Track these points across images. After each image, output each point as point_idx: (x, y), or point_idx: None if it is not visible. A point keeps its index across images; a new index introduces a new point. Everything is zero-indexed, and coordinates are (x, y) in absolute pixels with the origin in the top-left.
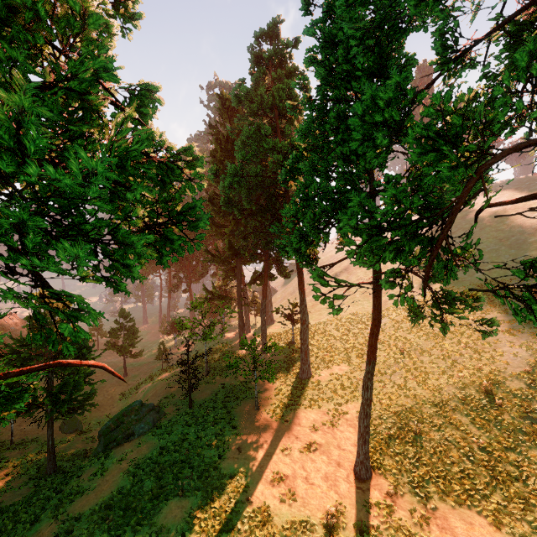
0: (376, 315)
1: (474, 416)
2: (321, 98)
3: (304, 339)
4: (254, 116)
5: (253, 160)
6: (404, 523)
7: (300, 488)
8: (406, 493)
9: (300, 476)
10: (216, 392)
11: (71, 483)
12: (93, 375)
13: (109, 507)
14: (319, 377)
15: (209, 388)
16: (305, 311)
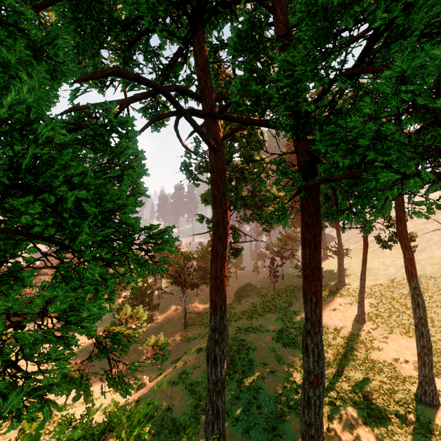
0: (364, 244)
1: None
2: None
3: (340, 263)
4: None
5: None
6: (374, 337)
7: (326, 319)
8: (381, 330)
9: (327, 316)
10: (287, 286)
11: (229, 306)
12: None
13: (246, 312)
14: (350, 286)
15: (283, 285)
16: (341, 246)
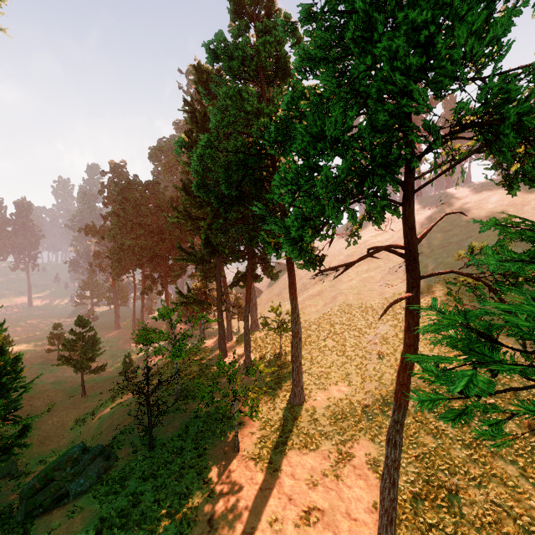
0: (411, 341)
1: (523, 465)
2: (333, 5)
3: (297, 355)
4: (235, 80)
5: (234, 135)
6: None
7: None
8: None
9: None
10: (186, 424)
11: None
12: (45, 395)
13: None
14: (314, 401)
15: (178, 419)
16: (298, 321)
